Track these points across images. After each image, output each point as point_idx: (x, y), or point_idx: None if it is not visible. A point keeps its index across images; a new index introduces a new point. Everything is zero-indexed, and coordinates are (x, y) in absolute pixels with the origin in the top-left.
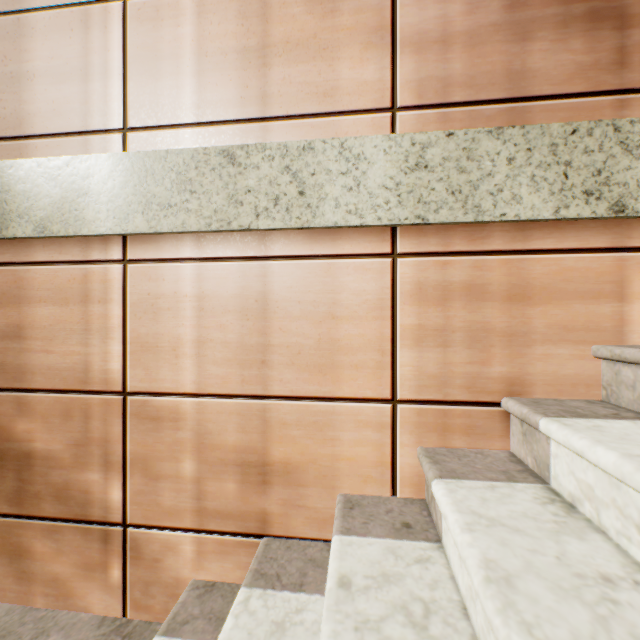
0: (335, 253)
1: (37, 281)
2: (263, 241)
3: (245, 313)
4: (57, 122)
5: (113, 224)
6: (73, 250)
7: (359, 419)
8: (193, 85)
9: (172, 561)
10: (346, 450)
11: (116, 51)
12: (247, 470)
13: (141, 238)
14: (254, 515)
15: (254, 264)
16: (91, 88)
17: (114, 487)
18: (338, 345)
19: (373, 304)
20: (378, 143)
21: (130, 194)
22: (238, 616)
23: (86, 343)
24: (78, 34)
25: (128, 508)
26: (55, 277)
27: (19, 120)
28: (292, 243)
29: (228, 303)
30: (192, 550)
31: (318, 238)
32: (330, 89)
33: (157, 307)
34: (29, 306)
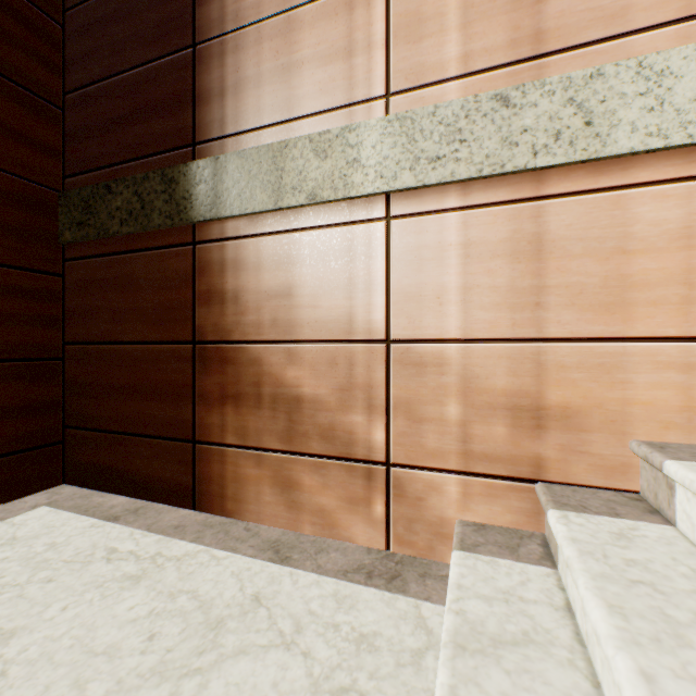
0: (626, 183)
1: (305, 245)
2: (537, 181)
3: (516, 256)
4: (323, 100)
5: (380, 183)
6: (338, 214)
7: (657, 360)
8: (458, 39)
9: (435, 501)
10: (640, 394)
11: (379, 24)
12: (518, 414)
13: (404, 195)
14: (526, 460)
15: (526, 206)
16: (354, 63)
17: (377, 429)
18: (630, 281)
19: (676, 233)
20: (688, 54)
21: (396, 153)
22: (567, 525)
23: (350, 297)
24: (342, 17)
25: (390, 449)
26: (321, 240)
27: (289, 105)
28: (571, 179)
29: (496, 248)
30: (457, 491)
31: (604, 170)
32: (619, 10)
33: (420, 258)
34: (298, 268)
